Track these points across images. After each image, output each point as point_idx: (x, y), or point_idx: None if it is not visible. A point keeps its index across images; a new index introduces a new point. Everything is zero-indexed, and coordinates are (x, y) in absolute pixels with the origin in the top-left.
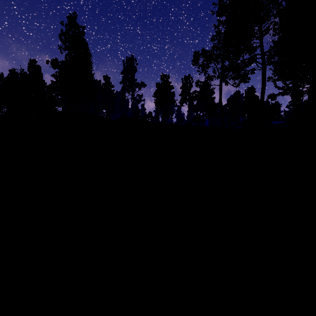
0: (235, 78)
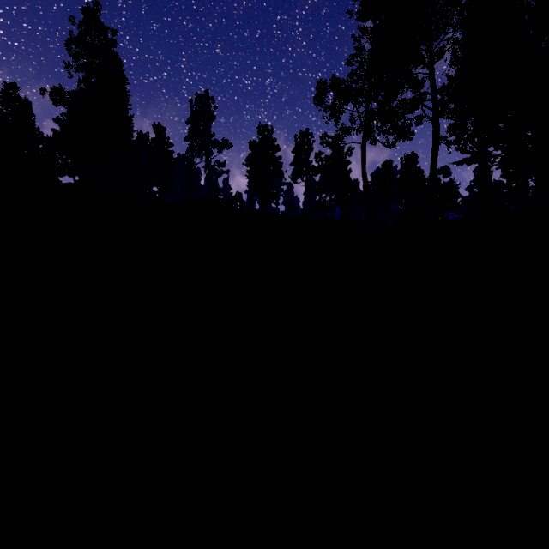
0: (388, 133)
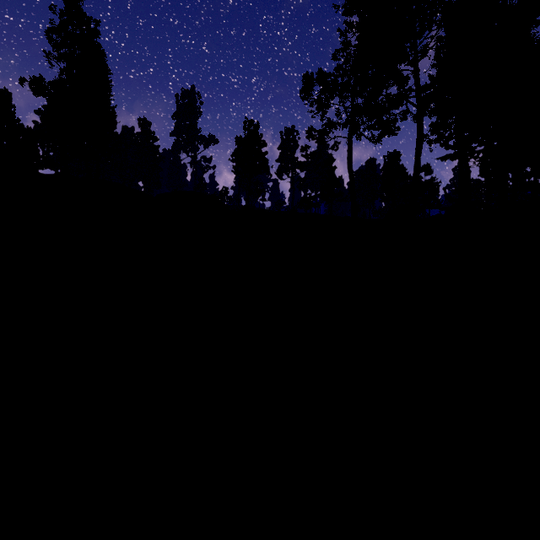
0: (374, 128)
